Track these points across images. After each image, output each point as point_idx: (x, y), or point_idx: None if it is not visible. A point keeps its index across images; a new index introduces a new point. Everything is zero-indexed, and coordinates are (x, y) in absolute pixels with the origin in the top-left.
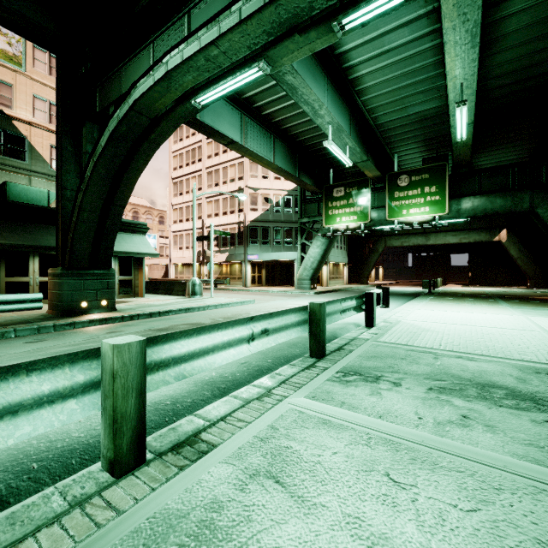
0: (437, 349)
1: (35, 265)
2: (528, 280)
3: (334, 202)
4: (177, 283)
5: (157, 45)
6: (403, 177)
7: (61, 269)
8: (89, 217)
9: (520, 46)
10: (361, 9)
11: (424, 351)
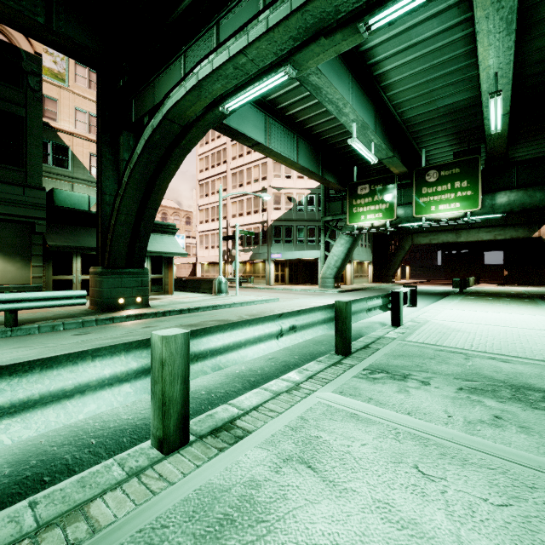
0: (468, 350)
1: (78, 265)
2: None
3: (358, 200)
4: (204, 282)
5: (187, 56)
6: (432, 172)
7: (101, 268)
8: (126, 219)
9: None
10: (388, 9)
11: (454, 351)
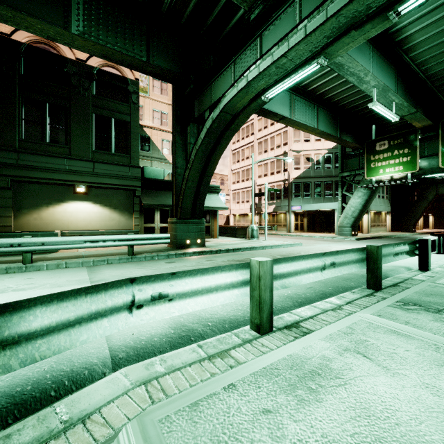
0: None
1: (158, 217)
2: None
3: (376, 155)
4: (239, 229)
5: (236, 63)
6: None
7: (176, 219)
8: (191, 185)
9: None
10: None
11: None
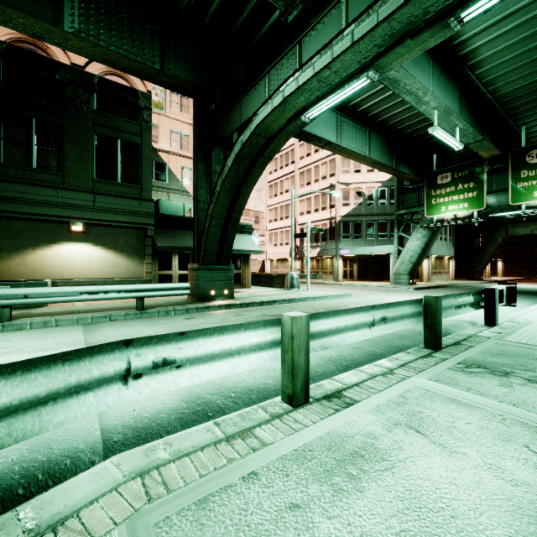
0: None
1: (176, 262)
2: None
3: (438, 190)
4: (276, 277)
5: (271, 75)
6: (534, 152)
7: (198, 264)
8: (217, 223)
9: None
10: None
11: None
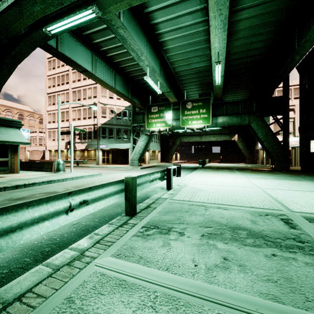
0: (206, 203)
1: None
2: (246, 160)
3: (152, 115)
4: (47, 163)
5: None
6: (189, 103)
7: None
8: None
9: (245, 38)
10: None
11: (199, 205)
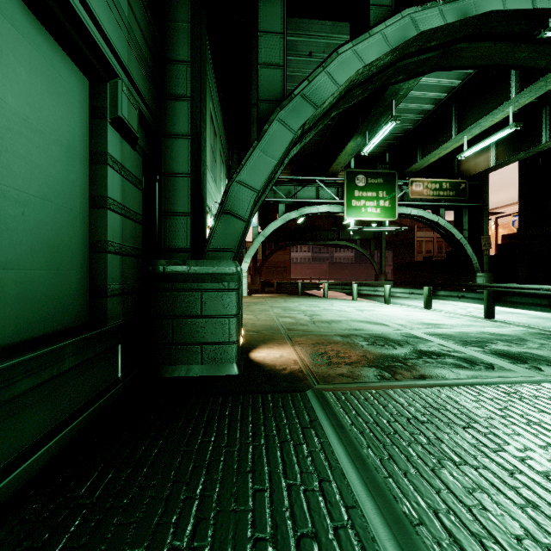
0: None
1: None
2: None
3: None
4: None
5: None
6: None
7: None
8: None
9: None
10: None
11: None
